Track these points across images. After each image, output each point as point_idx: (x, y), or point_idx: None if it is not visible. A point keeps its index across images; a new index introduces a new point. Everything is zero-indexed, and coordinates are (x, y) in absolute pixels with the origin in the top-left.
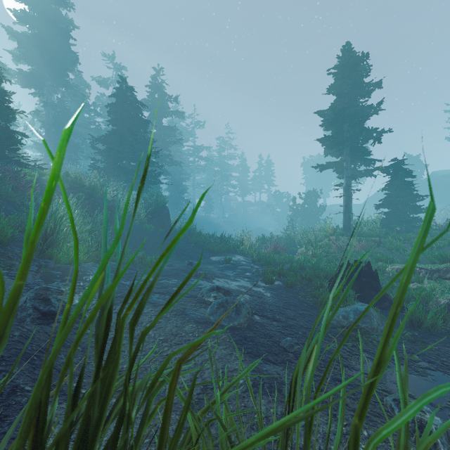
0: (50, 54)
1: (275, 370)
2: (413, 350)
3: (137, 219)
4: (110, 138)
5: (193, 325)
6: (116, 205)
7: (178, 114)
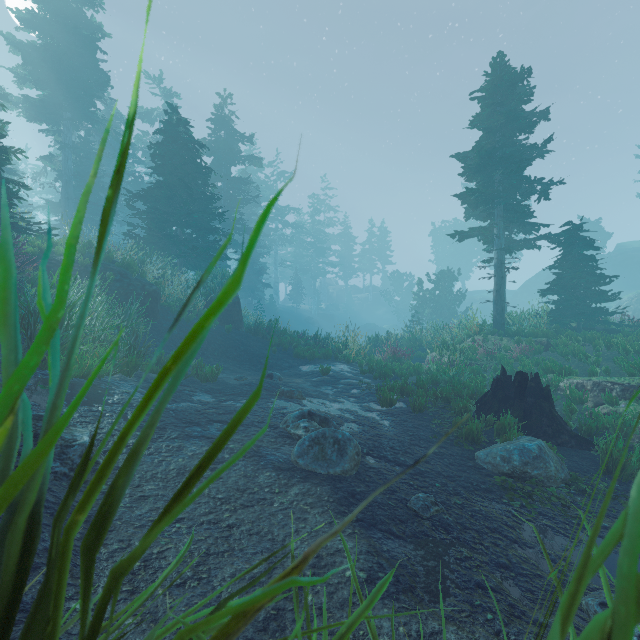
0: (69, 74)
1: (403, 550)
2: (614, 512)
3: (193, 310)
4: (153, 194)
5: (271, 474)
6: (162, 290)
7: (253, 161)
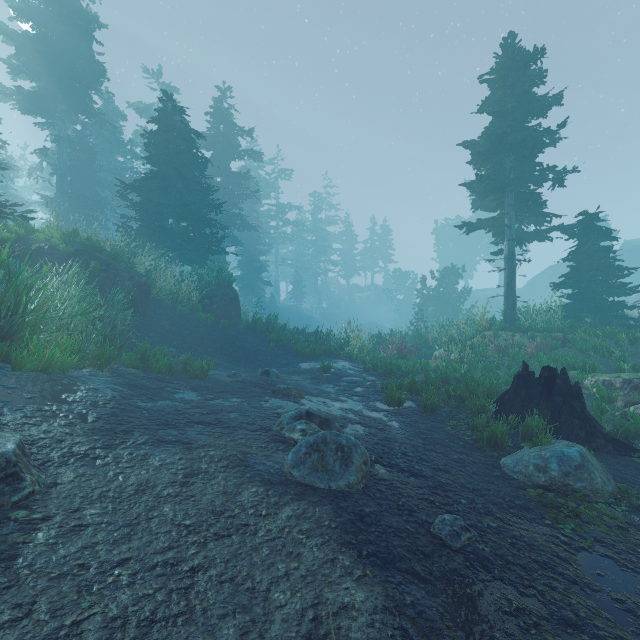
0: (63, 65)
1: (433, 601)
2: None
3: (187, 304)
4: (147, 185)
5: (258, 490)
6: (154, 283)
7: (253, 156)
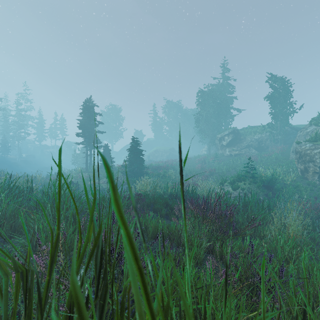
0: None
1: None
2: None
3: None
4: None
5: None
6: None
7: None
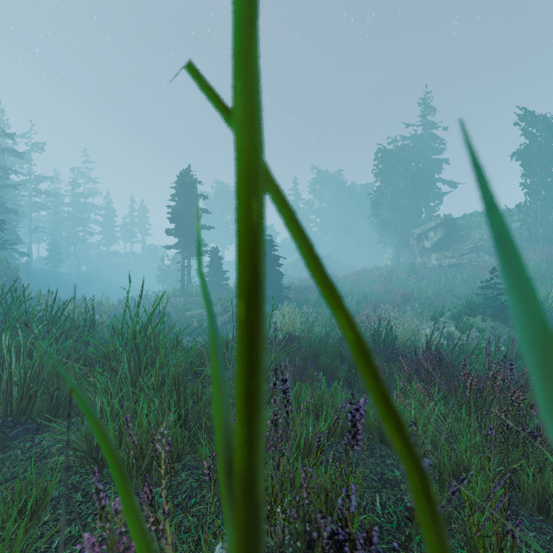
0: None
1: None
2: None
3: None
4: None
5: None
6: None
7: (13, 153)
